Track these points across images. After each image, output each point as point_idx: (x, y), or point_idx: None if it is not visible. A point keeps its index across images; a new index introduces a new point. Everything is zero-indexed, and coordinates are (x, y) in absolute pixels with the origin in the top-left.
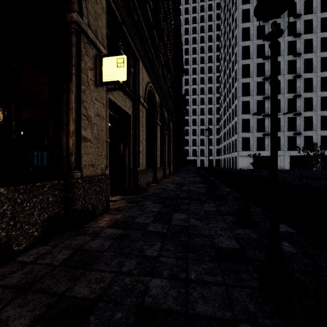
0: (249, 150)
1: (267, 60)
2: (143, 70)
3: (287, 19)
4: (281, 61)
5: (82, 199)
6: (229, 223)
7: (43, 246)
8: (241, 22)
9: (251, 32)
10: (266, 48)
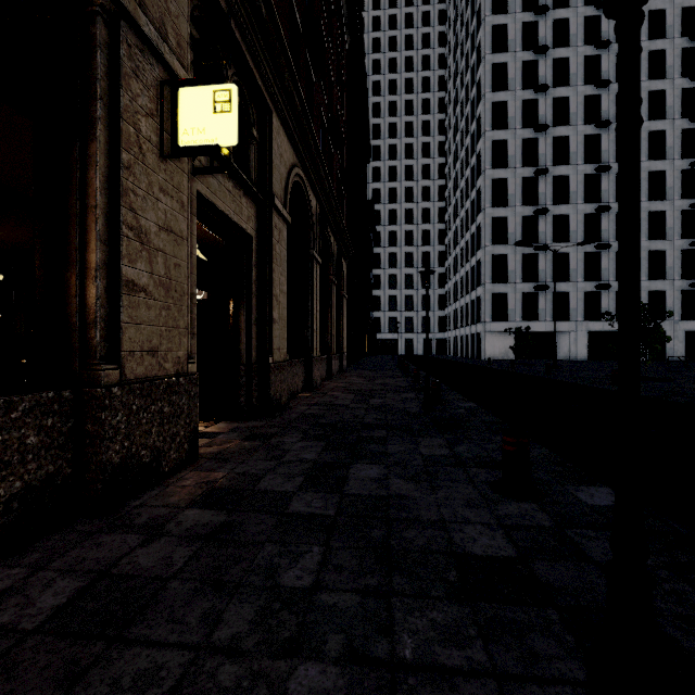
0: (507, 321)
1: (544, 133)
2: (281, 136)
3: (583, 50)
4: (571, 136)
5: (123, 437)
6: (481, 487)
7: (5, 569)
8: (491, 52)
9: (511, 74)
10: (542, 108)
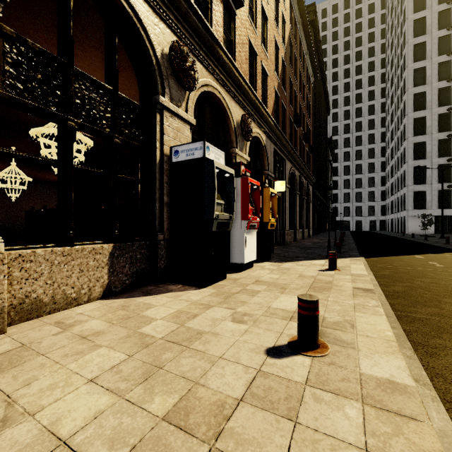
0: (425, 209)
1: None
2: (287, 164)
3: None
4: None
5: None
6: None
7: None
8: (412, 37)
9: (428, 48)
10: None
